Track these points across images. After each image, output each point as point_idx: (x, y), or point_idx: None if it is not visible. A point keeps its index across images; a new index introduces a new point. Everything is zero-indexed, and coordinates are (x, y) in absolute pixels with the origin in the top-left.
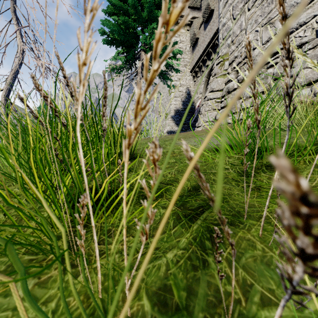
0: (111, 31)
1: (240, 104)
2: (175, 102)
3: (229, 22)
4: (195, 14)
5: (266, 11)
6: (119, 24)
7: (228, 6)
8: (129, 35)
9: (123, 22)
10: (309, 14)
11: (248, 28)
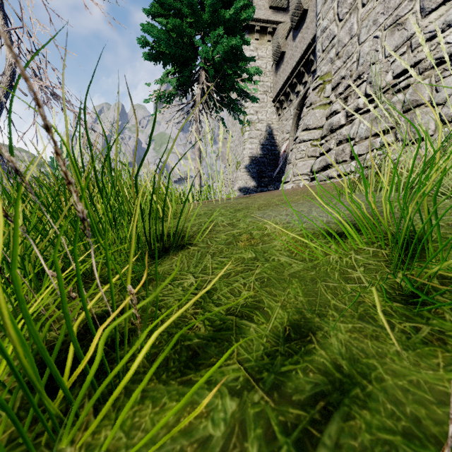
0: (155, 41)
1: (350, 148)
2: (251, 145)
3: (332, 25)
4: (279, 17)
5: (392, 6)
6: (168, 29)
7: (331, 1)
8: (183, 47)
9: (174, 27)
10: None
11: (363, 33)
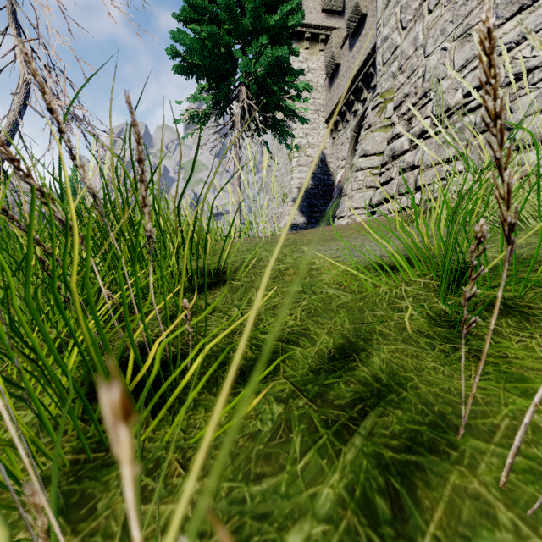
0: (187, 51)
1: (414, 177)
2: (300, 174)
3: (394, 34)
4: (333, 22)
5: (461, 14)
6: (202, 38)
7: (393, 6)
8: (220, 58)
9: (209, 35)
10: (541, 16)
11: (429, 44)
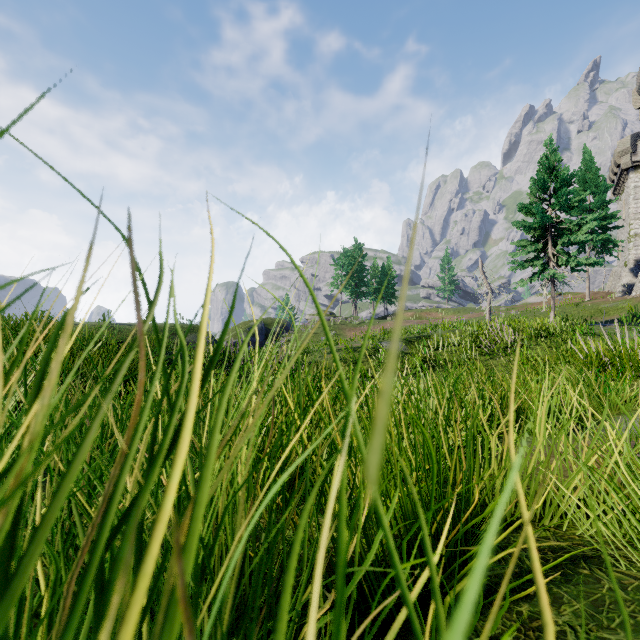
0: None
1: None
2: (635, 251)
3: None
4: None
5: None
6: None
7: None
8: None
9: None
10: None
11: None
